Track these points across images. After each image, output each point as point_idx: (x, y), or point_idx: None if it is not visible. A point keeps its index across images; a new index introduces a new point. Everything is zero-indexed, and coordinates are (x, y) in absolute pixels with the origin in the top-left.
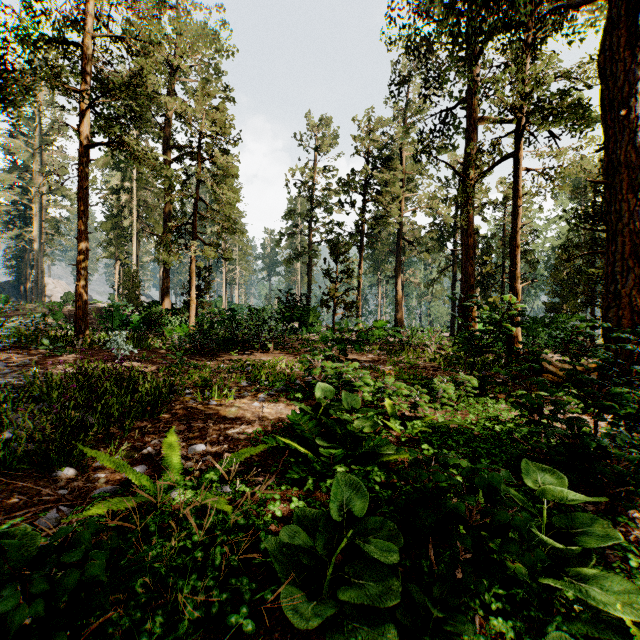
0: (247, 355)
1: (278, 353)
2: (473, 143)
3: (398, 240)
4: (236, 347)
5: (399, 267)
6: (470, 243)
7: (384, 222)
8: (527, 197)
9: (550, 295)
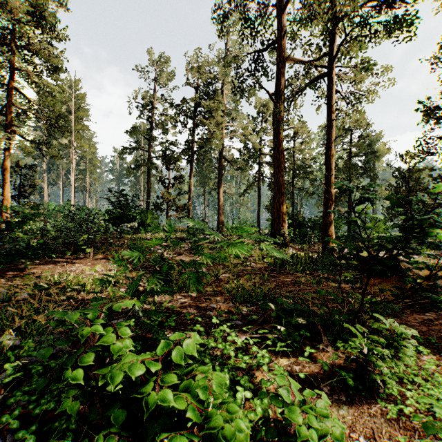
0: (55, 263)
1: (100, 258)
2: (283, 77)
3: (220, 159)
4: (54, 251)
5: (221, 180)
6: (281, 158)
7: (210, 141)
8: (309, 134)
9: (314, 205)
